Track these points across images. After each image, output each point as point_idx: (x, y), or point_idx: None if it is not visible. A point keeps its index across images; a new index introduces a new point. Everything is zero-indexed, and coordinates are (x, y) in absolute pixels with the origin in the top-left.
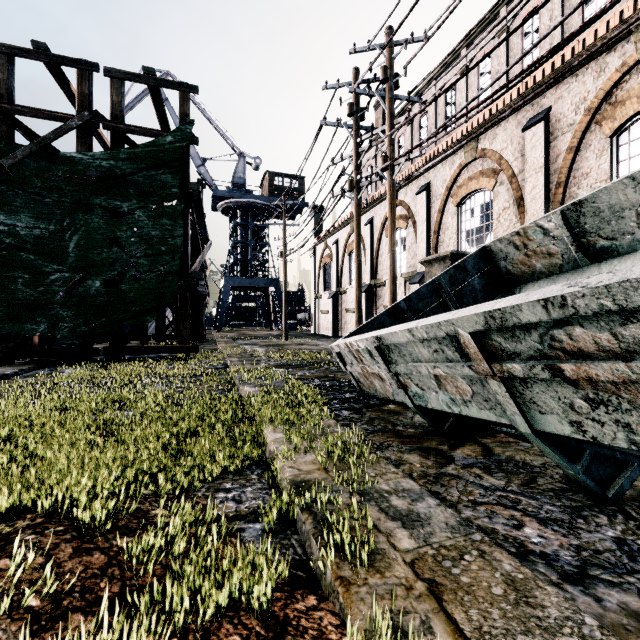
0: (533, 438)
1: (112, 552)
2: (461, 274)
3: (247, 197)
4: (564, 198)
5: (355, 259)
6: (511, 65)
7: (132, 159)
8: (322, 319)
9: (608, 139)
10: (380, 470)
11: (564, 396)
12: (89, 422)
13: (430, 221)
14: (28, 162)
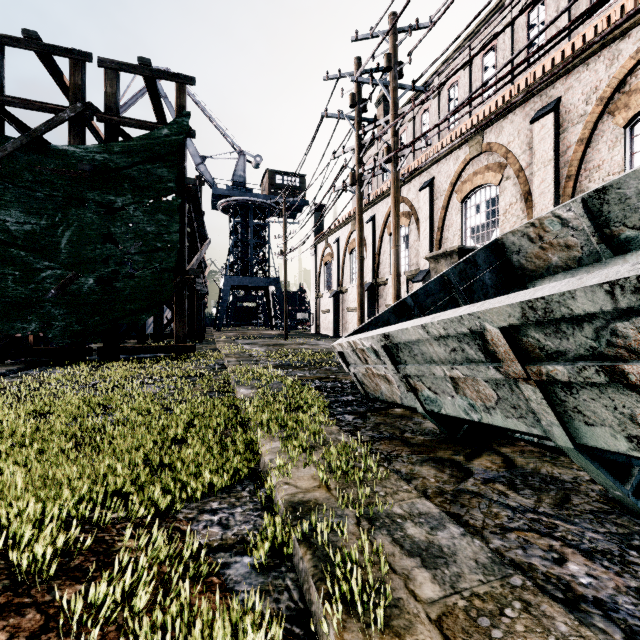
0: (574, 453)
1: (52, 609)
2: (471, 269)
3: (247, 195)
4: (574, 192)
5: (357, 255)
6: (525, 45)
7: (127, 152)
8: (323, 319)
9: (621, 129)
10: (390, 488)
11: (623, 405)
12: (67, 428)
13: (433, 218)
14: (18, 155)
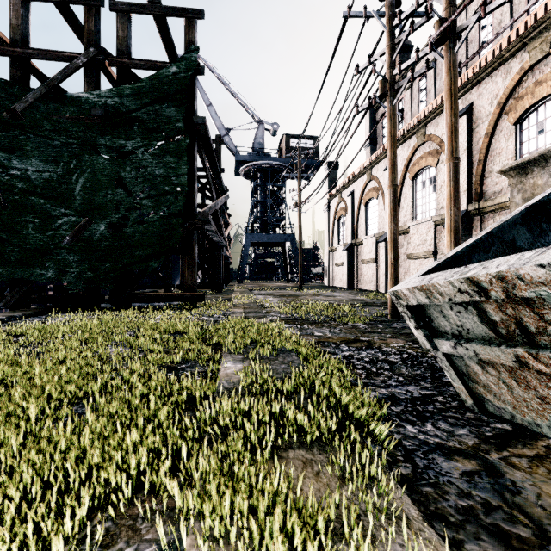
0: None
1: None
2: None
3: (265, 160)
4: None
5: (389, 184)
6: None
7: (136, 94)
8: (336, 271)
9: None
10: None
11: None
12: None
13: (472, 150)
14: (38, 105)
